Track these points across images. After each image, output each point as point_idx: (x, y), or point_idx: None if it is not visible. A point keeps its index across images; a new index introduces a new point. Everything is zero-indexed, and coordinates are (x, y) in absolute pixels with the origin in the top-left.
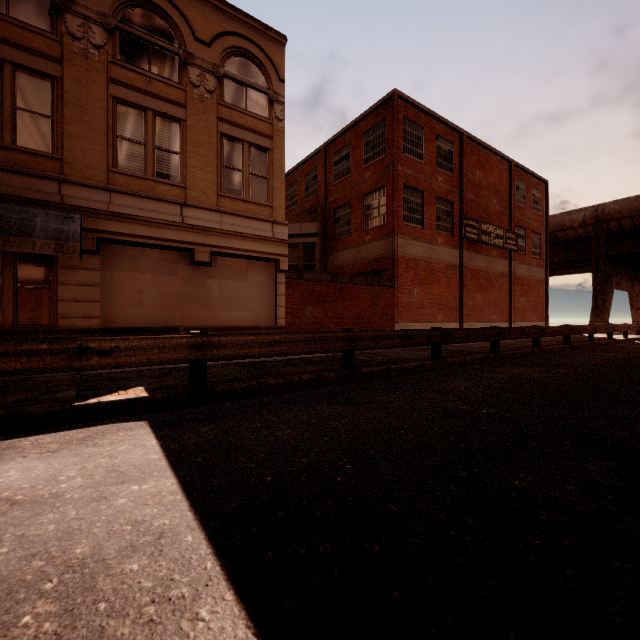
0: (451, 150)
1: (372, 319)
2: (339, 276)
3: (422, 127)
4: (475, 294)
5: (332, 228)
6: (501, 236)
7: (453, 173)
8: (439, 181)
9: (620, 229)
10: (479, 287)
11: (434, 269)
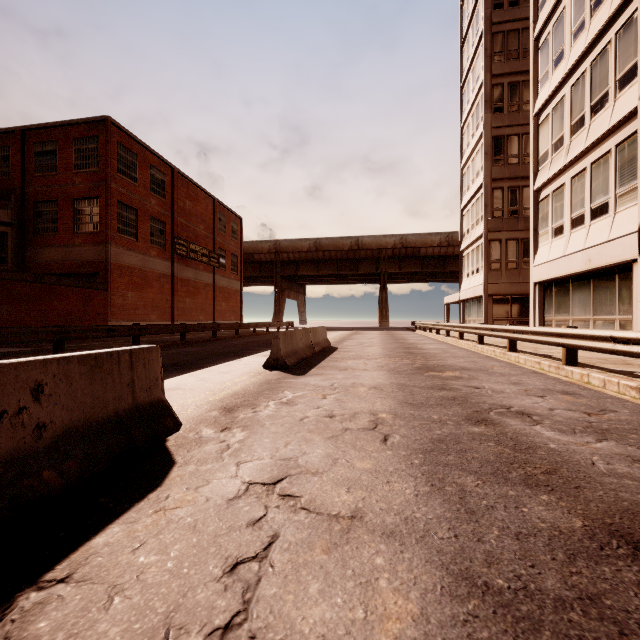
0: (164, 180)
1: (84, 318)
2: (45, 277)
3: (137, 155)
4: (185, 299)
5: (32, 221)
6: (206, 255)
7: (166, 199)
8: (153, 203)
9: (288, 259)
10: (189, 293)
11: (148, 277)
